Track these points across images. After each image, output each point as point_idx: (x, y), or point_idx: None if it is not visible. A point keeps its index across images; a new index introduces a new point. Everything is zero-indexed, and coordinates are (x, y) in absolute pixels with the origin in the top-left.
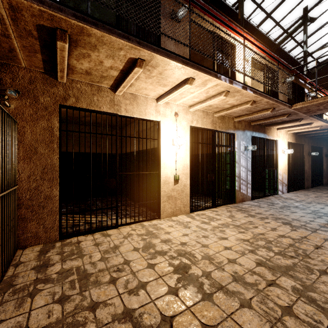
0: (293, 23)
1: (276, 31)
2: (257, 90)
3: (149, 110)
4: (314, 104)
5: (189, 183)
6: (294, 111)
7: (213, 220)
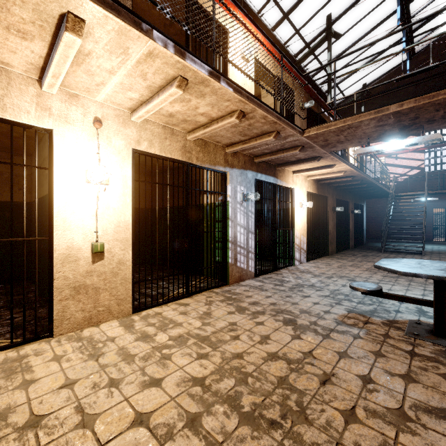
0: (316, 35)
1: (296, 41)
2: (241, 88)
3: (18, 101)
4: (333, 131)
5: (132, 257)
6: (309, 142)
7: (167, 328)
